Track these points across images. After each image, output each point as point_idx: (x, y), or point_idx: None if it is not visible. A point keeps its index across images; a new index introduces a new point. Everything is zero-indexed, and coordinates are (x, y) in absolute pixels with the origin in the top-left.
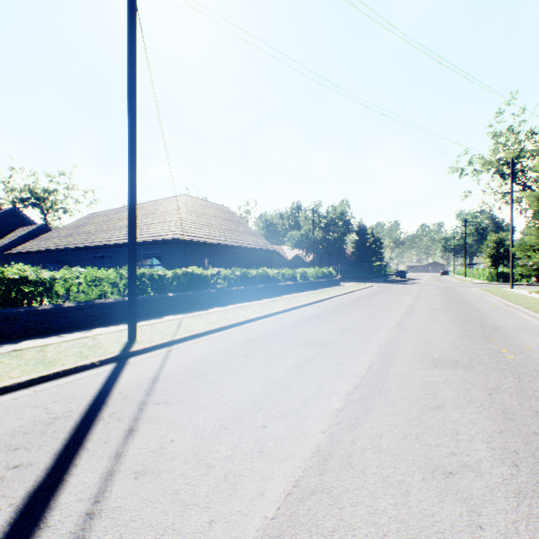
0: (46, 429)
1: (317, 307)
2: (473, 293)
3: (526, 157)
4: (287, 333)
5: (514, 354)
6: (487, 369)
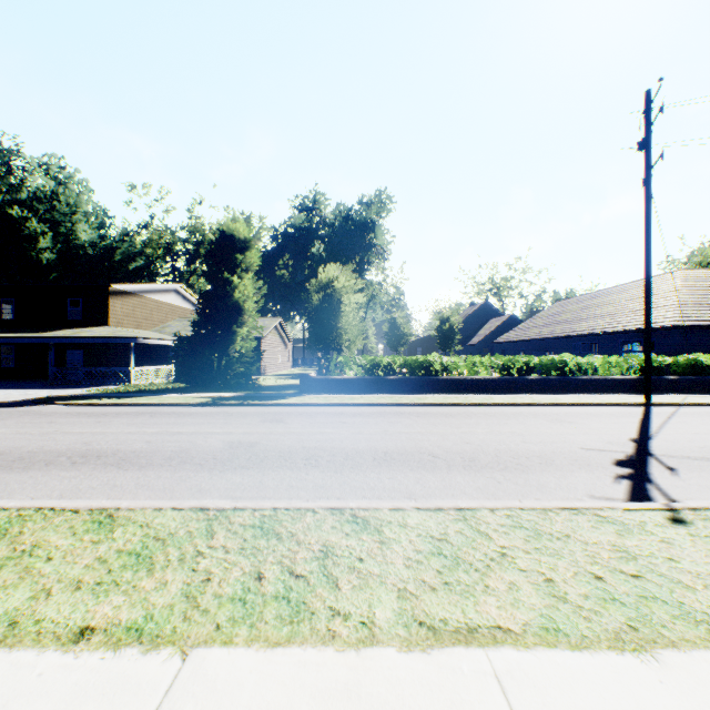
0: (630, 413)
1: None
2: None
3: None
4: None
5: None
6: None
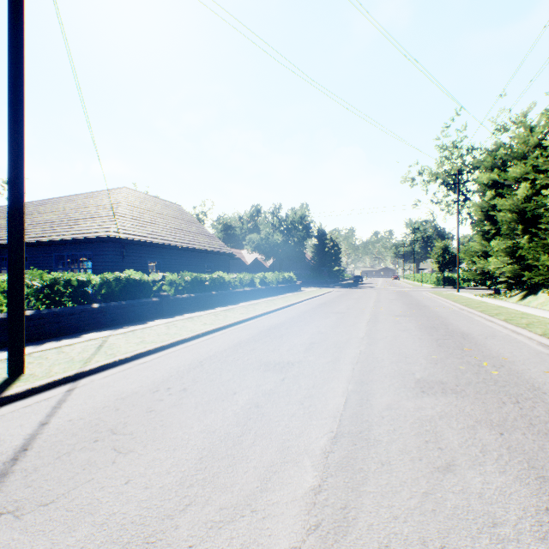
0: None
1: (277, 316)
2: (427, 297)
3: (470, 169)
4: (242, 351)
5: (497, 369)
6: (479, 392)
